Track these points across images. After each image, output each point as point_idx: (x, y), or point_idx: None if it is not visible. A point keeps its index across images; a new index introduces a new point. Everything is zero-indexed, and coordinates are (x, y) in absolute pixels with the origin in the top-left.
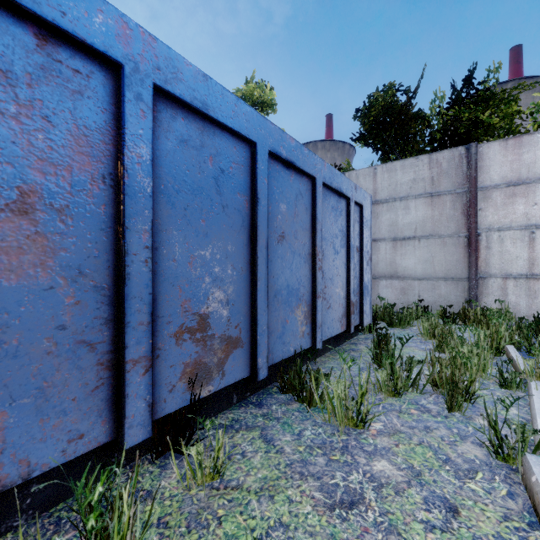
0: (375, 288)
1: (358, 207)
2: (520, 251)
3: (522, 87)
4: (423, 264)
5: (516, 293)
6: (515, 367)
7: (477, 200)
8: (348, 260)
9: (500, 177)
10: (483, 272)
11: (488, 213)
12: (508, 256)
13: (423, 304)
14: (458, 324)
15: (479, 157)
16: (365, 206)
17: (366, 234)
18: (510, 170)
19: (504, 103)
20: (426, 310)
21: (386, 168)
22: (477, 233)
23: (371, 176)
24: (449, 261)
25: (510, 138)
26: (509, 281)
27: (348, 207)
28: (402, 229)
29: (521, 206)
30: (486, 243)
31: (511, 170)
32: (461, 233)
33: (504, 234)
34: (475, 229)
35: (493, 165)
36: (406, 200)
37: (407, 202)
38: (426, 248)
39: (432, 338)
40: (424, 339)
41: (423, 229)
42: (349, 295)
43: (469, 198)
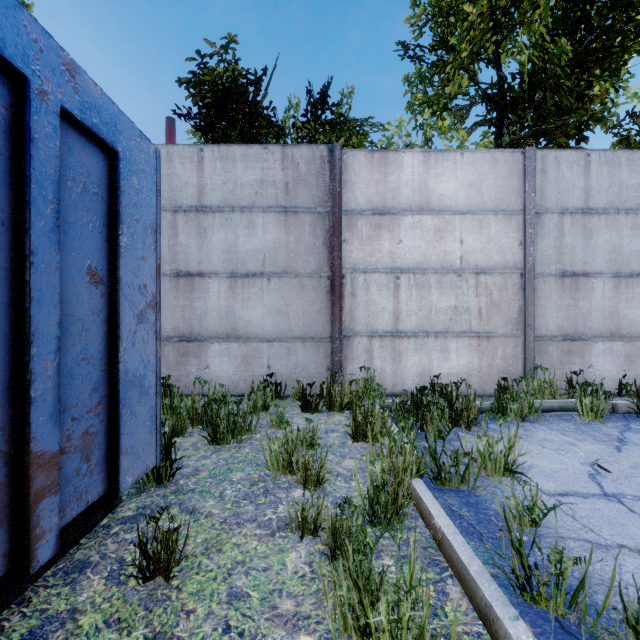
0: (203, 358)
1: (98, 150)
2: (386, 300)
3: (371, 124)
4: (274, 317)
5: (382, 356)
6: (467, 582)
7: (342, 227)
8: (21, 306)
9: (366, 200)
10: (348, 329)
11: (354, 248)
12: (374, 307)
13: (275, 378)
14: (322, 411)
15: (344, 167)
16: (131, 161)
17: (136, 240)
18: (377, 193)
19: (356, 136)
20: (279, 388)
21: (219, 153)
22: (342, 274)
23: (195, 162)
24: (308, 313)
25: (377, 151)
26: (375, 340)
27: (21, 109)
28: (244, 260)
29: (386, 242)
30: (351, 288)
31: (377, 194)
32: (323, 272)
33: (370, 278)
34: (339, 267)
35: (358, 182)
36: (250, 212)
37: (251, 216)
38: (279, 292)
39: (287, 501)
40: (273, 479)
41: (274, 261)
42: (24, 438)
43: (333, 222)
